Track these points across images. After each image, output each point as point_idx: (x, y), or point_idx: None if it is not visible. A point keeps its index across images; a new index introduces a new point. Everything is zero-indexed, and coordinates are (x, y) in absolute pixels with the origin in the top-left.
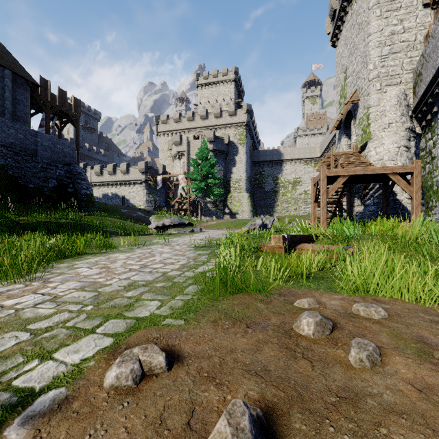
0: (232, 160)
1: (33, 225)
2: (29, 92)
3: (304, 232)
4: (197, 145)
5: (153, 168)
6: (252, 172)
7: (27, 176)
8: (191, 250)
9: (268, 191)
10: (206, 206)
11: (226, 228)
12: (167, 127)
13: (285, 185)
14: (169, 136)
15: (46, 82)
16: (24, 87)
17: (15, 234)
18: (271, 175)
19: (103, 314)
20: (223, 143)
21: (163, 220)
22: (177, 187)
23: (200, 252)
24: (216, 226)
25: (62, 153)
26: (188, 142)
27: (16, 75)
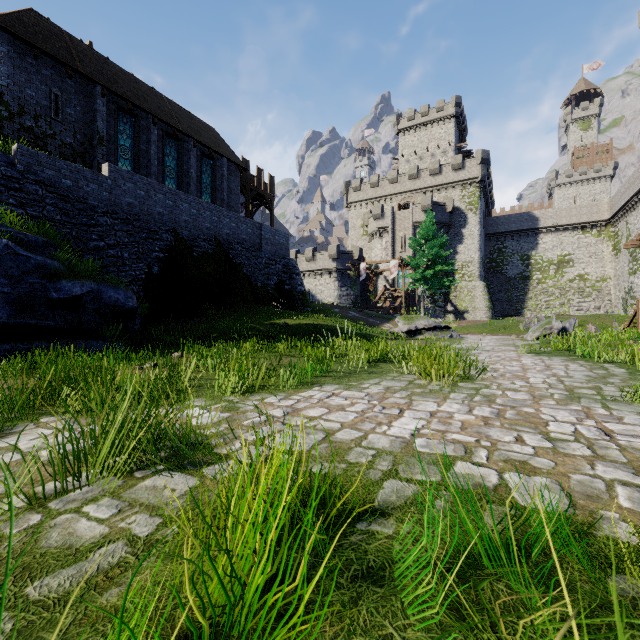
0: (458, 235)
1: (301, 327)
2: (239, 178)
3: (635, 339)
4: (405, 216)
5: (346, 252)
6: (484, 250)
7: (255, 274)
8: (536, 355)
9: (513, 277)
10: (419, 302)
11: (485, 333)
12: (361, 195)
13: (543, 267)
14: (363, 207)
15: (246, 163)
16: (235, 174)
17: (296, 336)
18: (517, 253)
19: (636, 388)
20: (445, 210)
21: (415, 322)
22: (376, 277)
23: (558, 358)
24: (462, 330)
25: (278, 245)
26: (393, 214)
27: (230, 162)
